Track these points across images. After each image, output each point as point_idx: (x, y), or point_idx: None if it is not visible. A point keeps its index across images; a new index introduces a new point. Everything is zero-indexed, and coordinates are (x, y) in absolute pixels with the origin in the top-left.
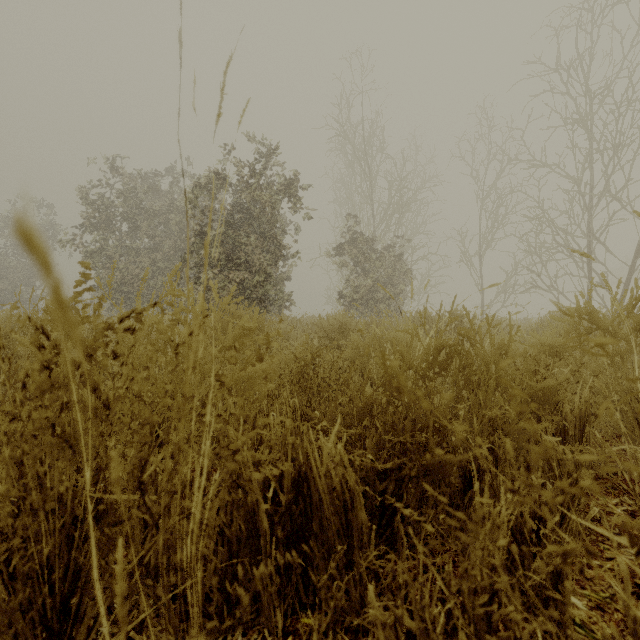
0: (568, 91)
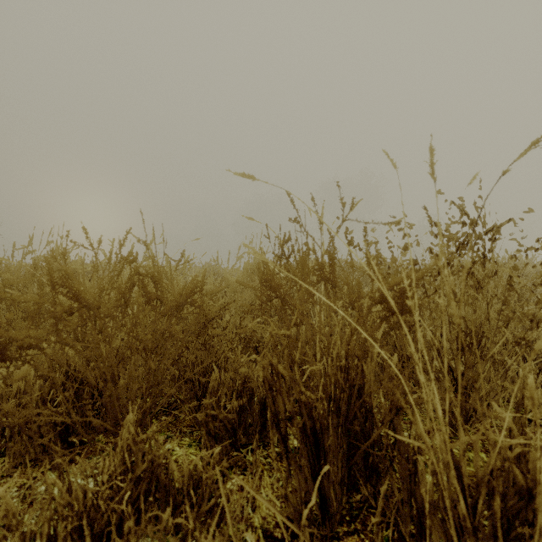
0: None
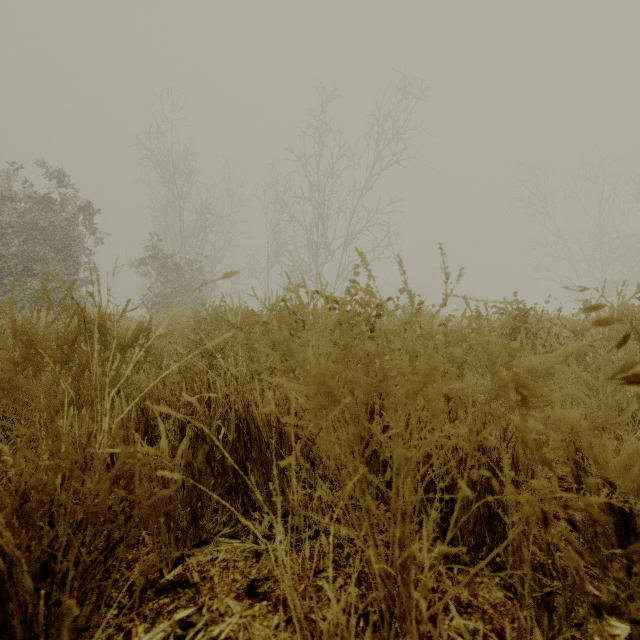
0: (306, 175)
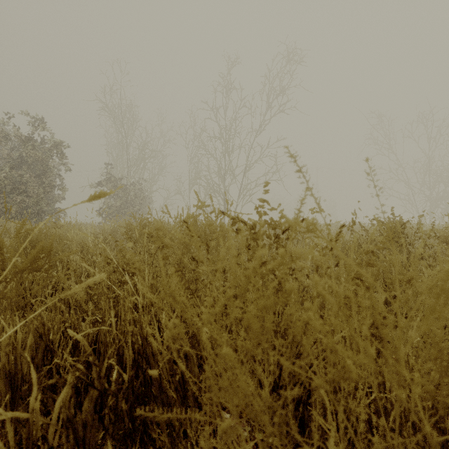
0: (217, 121)
